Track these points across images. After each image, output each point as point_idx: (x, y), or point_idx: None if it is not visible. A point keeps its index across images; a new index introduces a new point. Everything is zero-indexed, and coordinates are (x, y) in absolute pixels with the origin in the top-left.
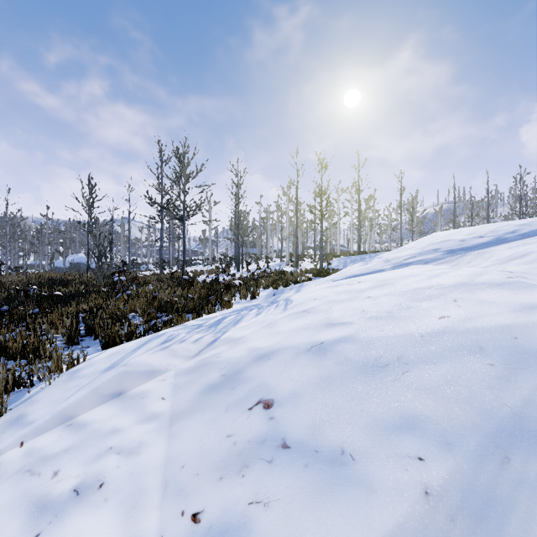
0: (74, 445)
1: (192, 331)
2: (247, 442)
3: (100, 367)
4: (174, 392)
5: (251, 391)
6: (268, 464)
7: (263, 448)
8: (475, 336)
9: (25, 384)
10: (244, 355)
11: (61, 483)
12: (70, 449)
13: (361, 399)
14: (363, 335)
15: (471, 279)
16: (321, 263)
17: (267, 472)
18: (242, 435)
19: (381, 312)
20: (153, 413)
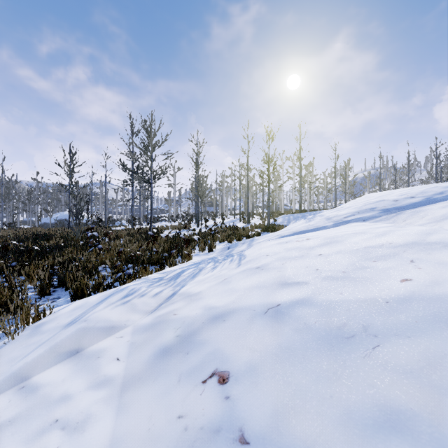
0: (20, 415)
1: (153, 284)
2: (199, 429)
3: (62, 321)
4: (130, 352)
5: (205, 358)
6: None
7: (218, 441)
8: None
9: None
10: (200, 314)
11: None
12: (16, 419)
13: (328, 380)
14: (321, 298)
15: (422, 238)
16: (269, 220)
17: None
18: (195, 417)
19: (335, 272)
20: (106, 377)
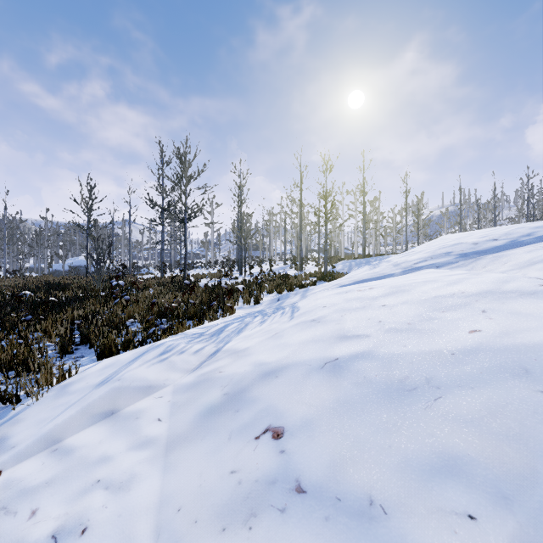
0: (57, 477)
1: (193, 340)
2: (254, 482)
3: (92, 381)
4: (172, 412)
5: (257, 415)
6: (281, 514)
7: (274, 491)
8: (516, 356)
9: (12, 399)
10: (249, 370)
11: (38, 526)
12: (53, 481)
13: (387, 431)
14: (383, 350)
15: (498, 287)
16: (326, 267)
17: (279, 525)
18: (249, 471)
19: (400, 323)
20: (148, 437)
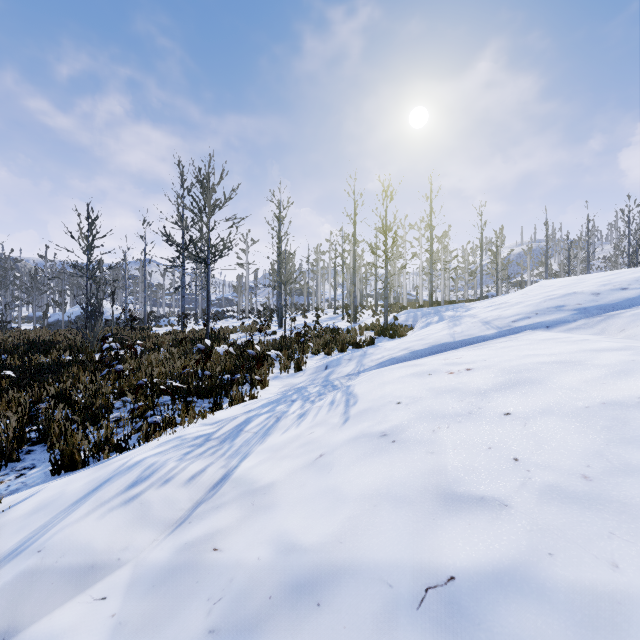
0: None
1: (190, 452)
2: None
3: (0, 545)
4: None
5: None
6: None
7: None
8: None
9: None
10: (265, 563)
11: None
12: None
13: None
14: (563, 573)
15: None
16: (386, 318)
17: None
18: None
19: (565, 474)
20: None
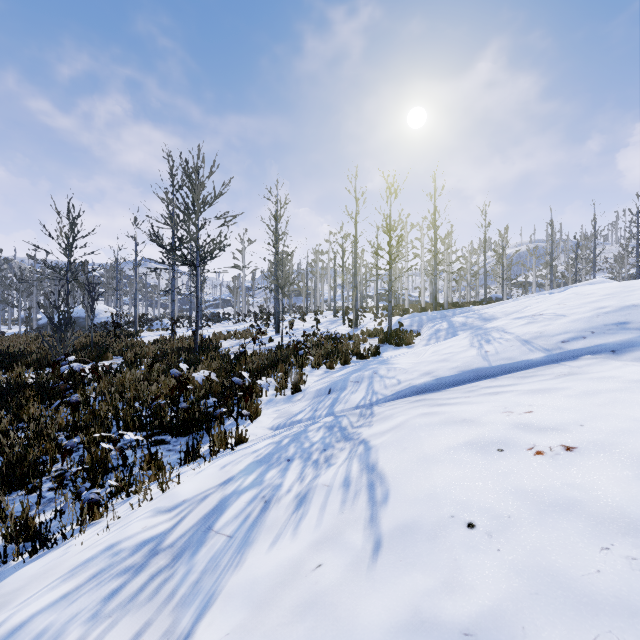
0: None
1: (117, 592)
2: None
3: None
4: None
5: None
6: None
7: None
8: None
9: None
10: None
11: None
12: None
13: None
14: None
15: None
16: (390, 324)
17: None
18: None
19: None
20: None
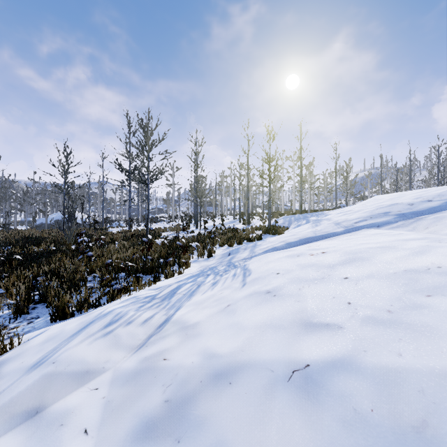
0: None
1: (143, 306)
2: None
3: (27, 360)
4: (103, 418)
5: None
6: None
7: None
8: None
9: None
10: (197, 364)
11: None
12: None
13: None
14: (371, 360)
15: None
16: (270, 222)
17: None
18: None
19: (377, 310)
20: None
